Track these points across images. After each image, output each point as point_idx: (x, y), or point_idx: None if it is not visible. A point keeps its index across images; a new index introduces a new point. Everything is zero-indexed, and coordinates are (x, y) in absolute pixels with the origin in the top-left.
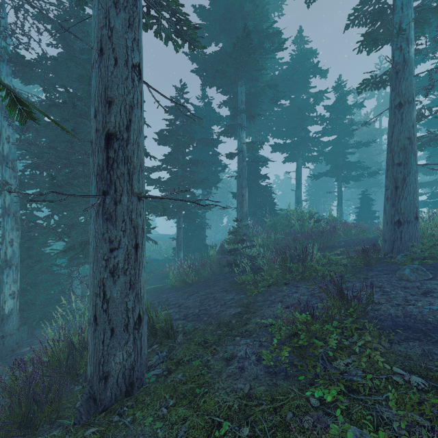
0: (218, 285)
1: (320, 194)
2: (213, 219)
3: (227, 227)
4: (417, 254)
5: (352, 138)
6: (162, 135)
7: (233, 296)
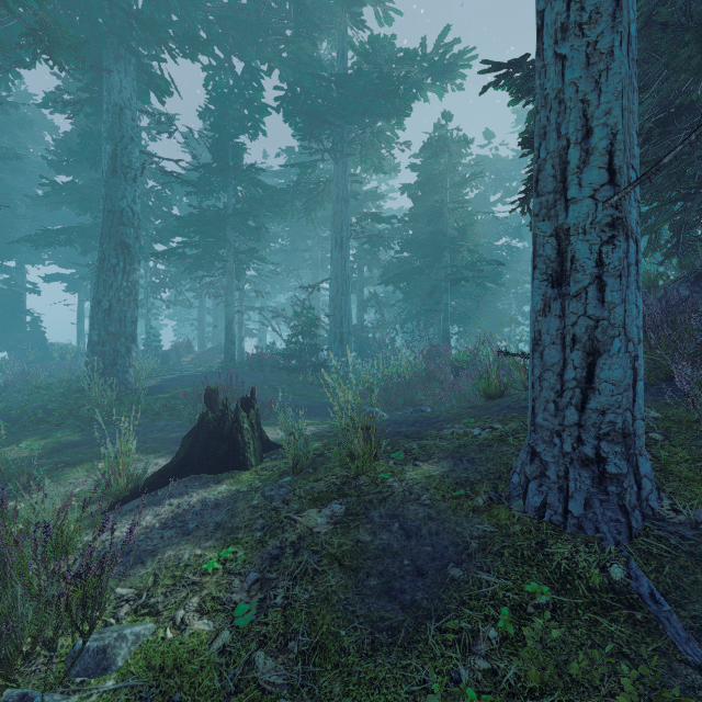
0: None
1: (139, 323)
2: None
3: None
4: None
5: None
6: None
7: None
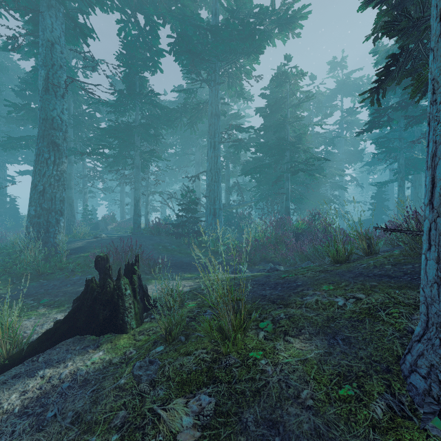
0: None
1: None
2: None
3: None
4: None
5: None
6: None
7: None
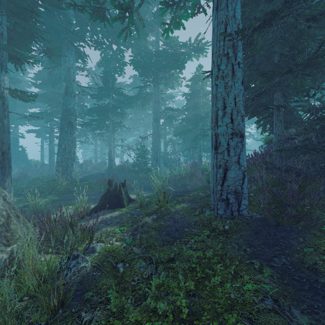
0: None
1: None
2: None
3: None
4: (54, 172)
5: None
6: None
7: None
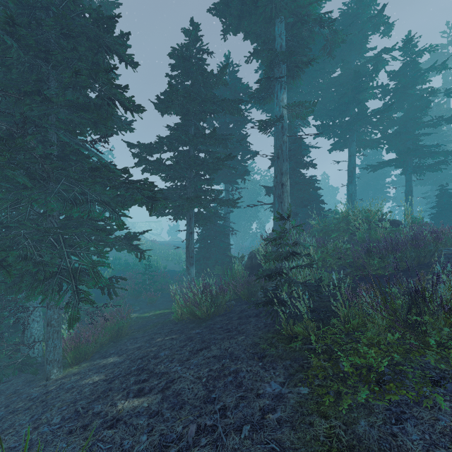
0: (246, 334)
1: (369, 195)
2: (240, 224)
3: (256, 234)
4: None
5: (426, 115)
6: (165, 99)
7: (279, 387)
